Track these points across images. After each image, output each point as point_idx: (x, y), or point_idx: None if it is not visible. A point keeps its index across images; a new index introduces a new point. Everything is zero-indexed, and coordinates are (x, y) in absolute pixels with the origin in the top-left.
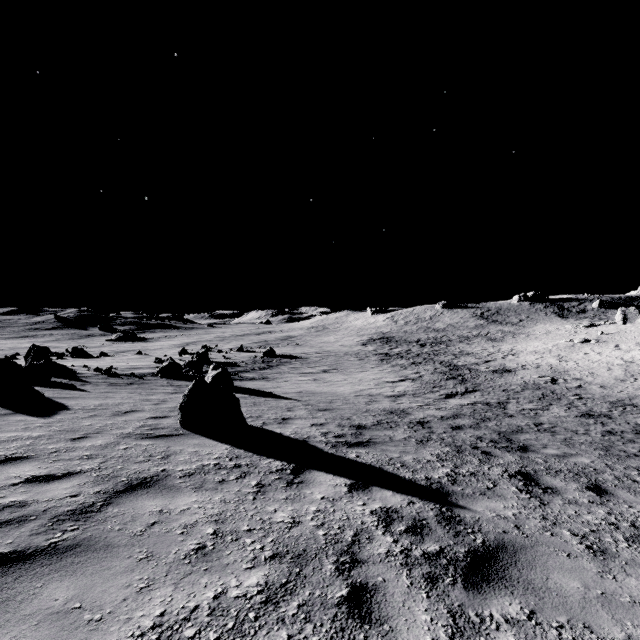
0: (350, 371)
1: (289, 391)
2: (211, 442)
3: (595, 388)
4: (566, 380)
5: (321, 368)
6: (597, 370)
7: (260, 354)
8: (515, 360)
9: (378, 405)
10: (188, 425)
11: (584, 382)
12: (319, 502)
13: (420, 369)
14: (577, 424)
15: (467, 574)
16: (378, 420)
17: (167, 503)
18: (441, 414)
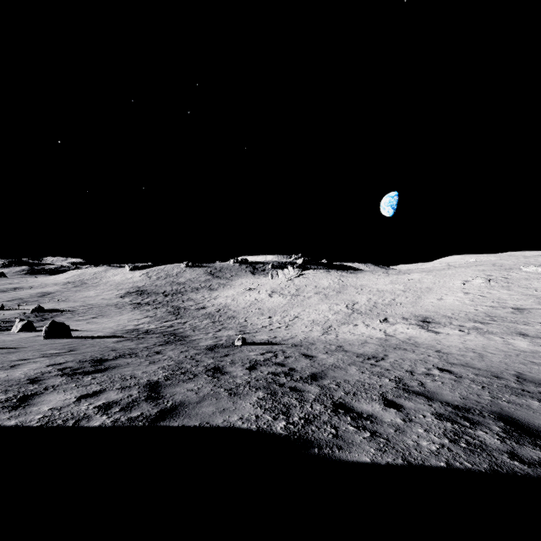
0: (112, 316)
1: (76, 328)
2: (64, 339)
3: (231, 312)
4: (224, 310)
5: (90, 316)
6: (241, 304)
7: (27, 311)
8: (213, 302)
9: (128, 328)
10: (48, 337)
11: (230, 310)
12: (109, 340)
13: (158, 311)
14: (205, 325)
15: (138, 340)
16: (127, 331)
17: (72, 343)
18: (155, 327)
